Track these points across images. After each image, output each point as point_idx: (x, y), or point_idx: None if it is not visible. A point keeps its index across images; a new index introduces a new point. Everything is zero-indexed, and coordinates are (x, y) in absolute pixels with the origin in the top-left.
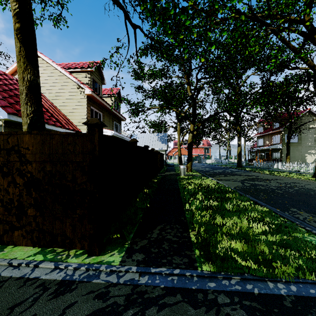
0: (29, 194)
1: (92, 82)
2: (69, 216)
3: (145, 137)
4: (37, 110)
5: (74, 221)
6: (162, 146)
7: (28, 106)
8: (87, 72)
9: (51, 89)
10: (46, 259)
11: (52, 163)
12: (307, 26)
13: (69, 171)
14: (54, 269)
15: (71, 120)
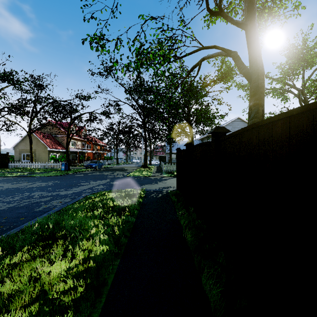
0: None
1: None
2: None
3: None
4: None
5: None
6: None
7: None
8: None
9: None
10: None
11: None
12: None
13: None
14: None
15: None
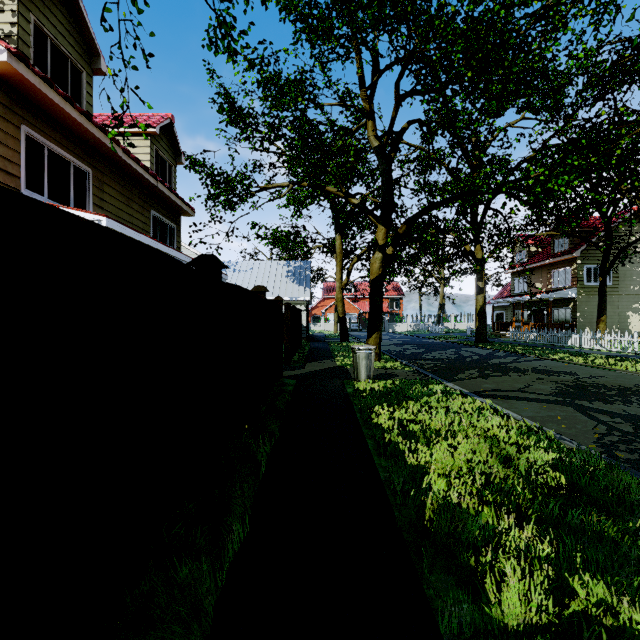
0: None
1: (35, 39)
2: None
3: (256, 268)
4: None
5: None
6: (299, 291)
7: None
8: None
9: None
10: None
11: None
12: None
13: None
14: None
15: None
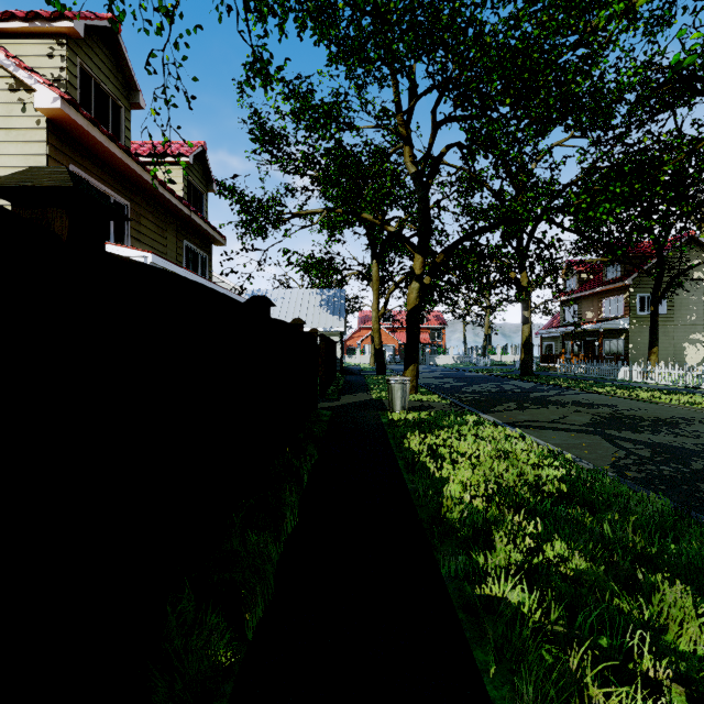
0: None
1: (81, 80)
2: None
3: (288, 297)
4: None
5: None
6: (333, 321)
7: None
8: (54, 37)
9: None
10: None
11: None
12: None
13: None
14: None
15: None
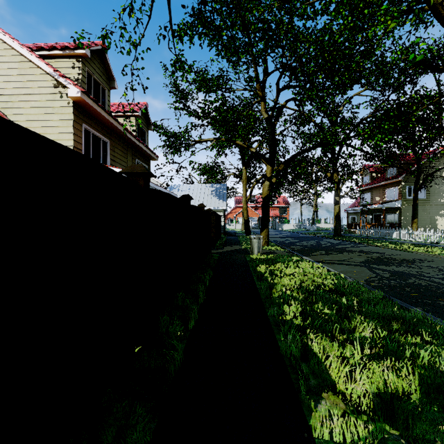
0: None
1: (87, 78)
2: None
3: (192, 189)
4: None
5: None
6: (219, 203)
7: None
8: (75, 57)
9: (2, 88)
10: None
11: None
12: None
13: None
14: None
15: None
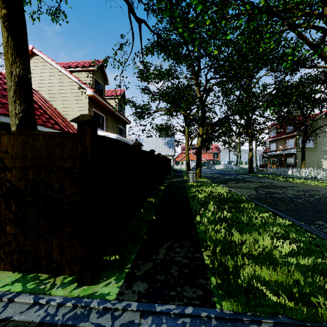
0: (8, 207)
1: (94, 82)
2: (56, 235)
3: (151, 141)
4: (27, 109)
5: (62, 241)
6: (169, 151)
7: (17, 105)
8: (88, 71)
9: (50, 90)
10: (25, 290)
11: (36, 169)
12: (326, 21)
13: (56, 180)
14: (33, 305)
15: (72, 122)
